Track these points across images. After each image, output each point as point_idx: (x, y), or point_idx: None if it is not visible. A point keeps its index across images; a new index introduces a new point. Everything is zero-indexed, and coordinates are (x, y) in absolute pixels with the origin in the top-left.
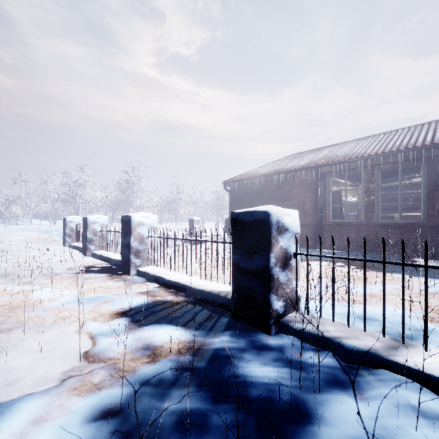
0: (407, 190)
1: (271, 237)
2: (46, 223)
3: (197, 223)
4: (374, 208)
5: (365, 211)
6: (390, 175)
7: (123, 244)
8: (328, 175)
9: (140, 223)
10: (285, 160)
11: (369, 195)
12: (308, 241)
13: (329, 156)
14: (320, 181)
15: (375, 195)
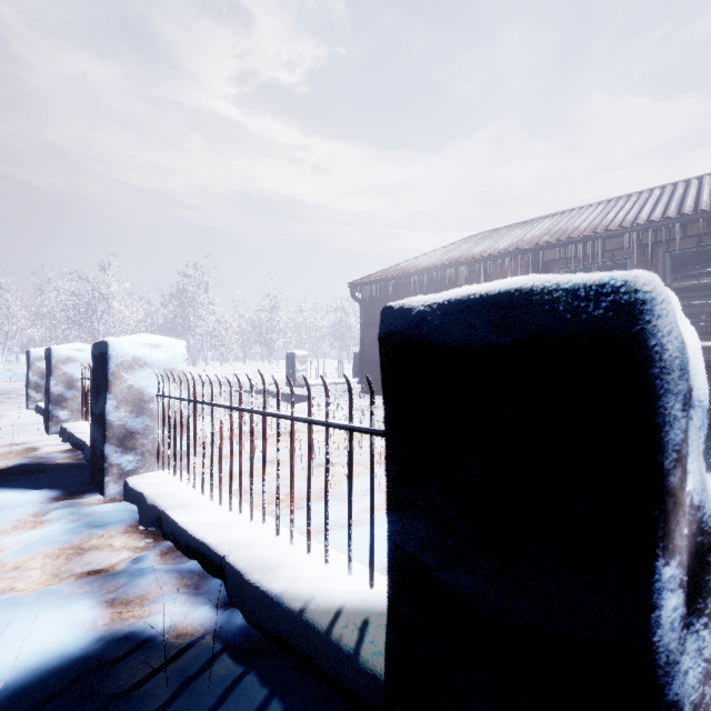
0: (695, 299)
1: (667, 454)
2: None
3: (301, 362)
4: None
5: None
6: (682, 266)
7: (92, 415)
8: (558, 266)
9: (136, 361)
10: (465, 243)
11: None
12: None
13: (557, 230)
14: None
15: None
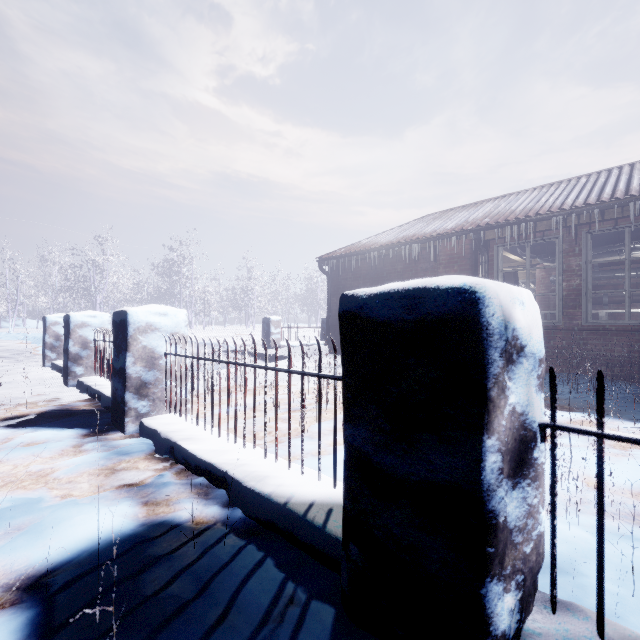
0: (618, 271)
1: (489, 380)
2: None
3: (275, 326)
4: (579, 299)
5: (562, 305)
6: (603, 244)
7: (113, 369)
8: (497, 244)
9: (149, 326)
10: (418, 223)
11: (570, 278)
12: (603, 391)
13: (497, 213)
14: (483, 254)
15: (582, 278)
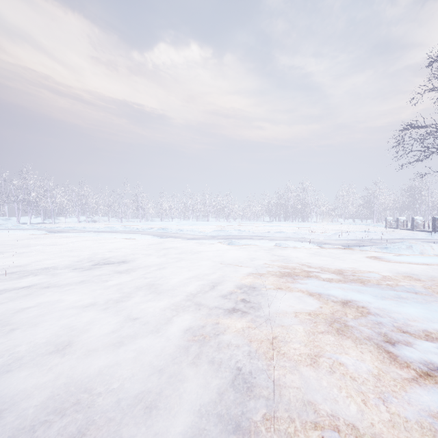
0: None
1: (435, 220)
2: (346, 221)
3: None
4: None
5: None
6: None
7: (411, 224)
8: None
9: (416, 219)
10: None
11: None
12: None
13: None
14: None
15: None
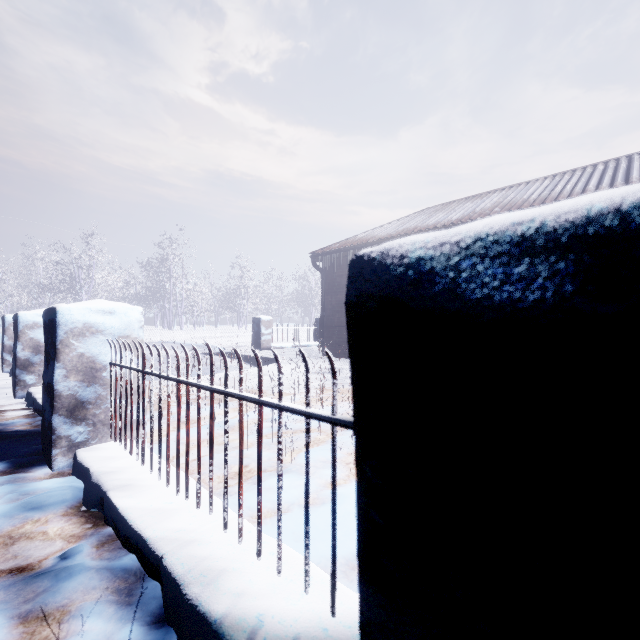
0: None
1: None
2: None
3: (266, 327)
4: None
5: None
6: None
7: (43, 384)
8: None
9: (88, 328)
10: (419, 216)
11: None
12: None
13: (507, 202)
14: None
15: None
